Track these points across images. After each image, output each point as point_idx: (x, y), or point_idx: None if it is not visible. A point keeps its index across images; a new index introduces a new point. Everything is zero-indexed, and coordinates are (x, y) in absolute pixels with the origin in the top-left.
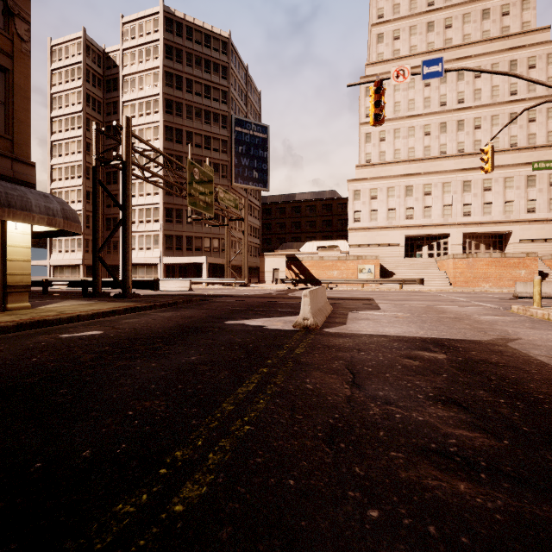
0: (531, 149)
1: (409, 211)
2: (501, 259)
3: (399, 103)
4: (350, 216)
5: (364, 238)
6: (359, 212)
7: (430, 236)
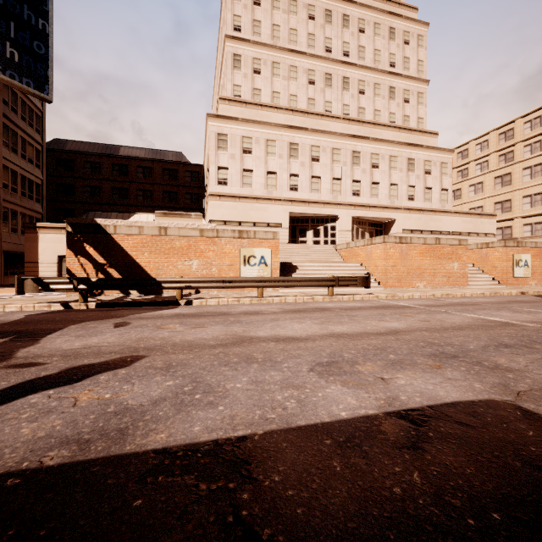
0: (409, 131)
1: (293, 179)
2: (436, 246)
3: (279, 28)
4: (212, 173)
5: (233, 211)
6: (225, 170)
7: (316, 218)
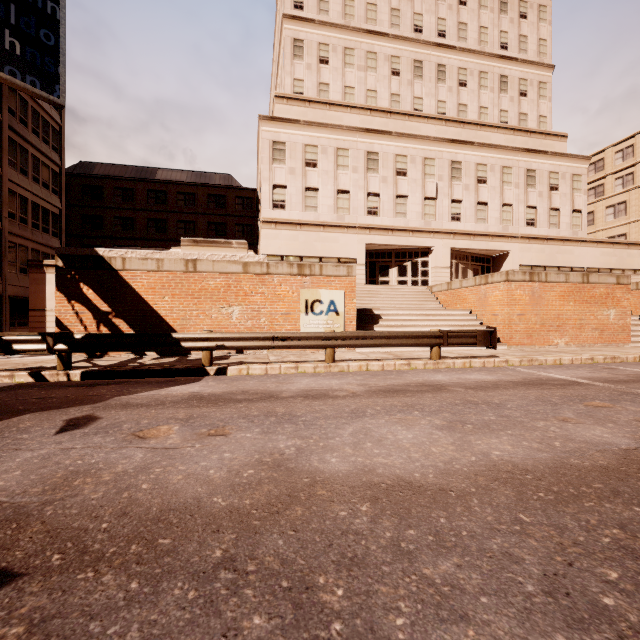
0: (527, 133)
1: (372, 200)
2: (583, 286)
3: (353, 3)
4: (265, 193)
5: (293, 243)
6: (282, 189)
7: (402, 251)
